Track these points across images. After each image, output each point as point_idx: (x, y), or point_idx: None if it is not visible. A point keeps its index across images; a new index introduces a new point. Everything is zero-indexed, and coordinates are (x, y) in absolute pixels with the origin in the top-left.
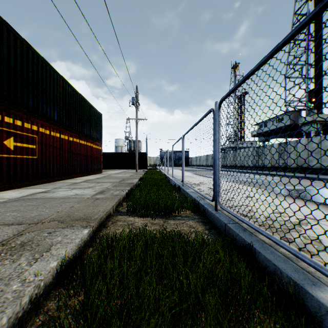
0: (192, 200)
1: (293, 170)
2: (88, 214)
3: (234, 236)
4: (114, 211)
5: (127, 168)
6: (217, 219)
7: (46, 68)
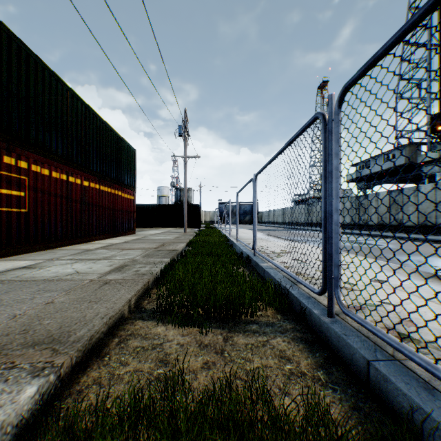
0: (274, 285)
1: (413, 230)
2: (70, 324)
3: (404, 405)
4: (132, 309)
5: (173, 227)
6: (337, 338)
7: (44, 74)
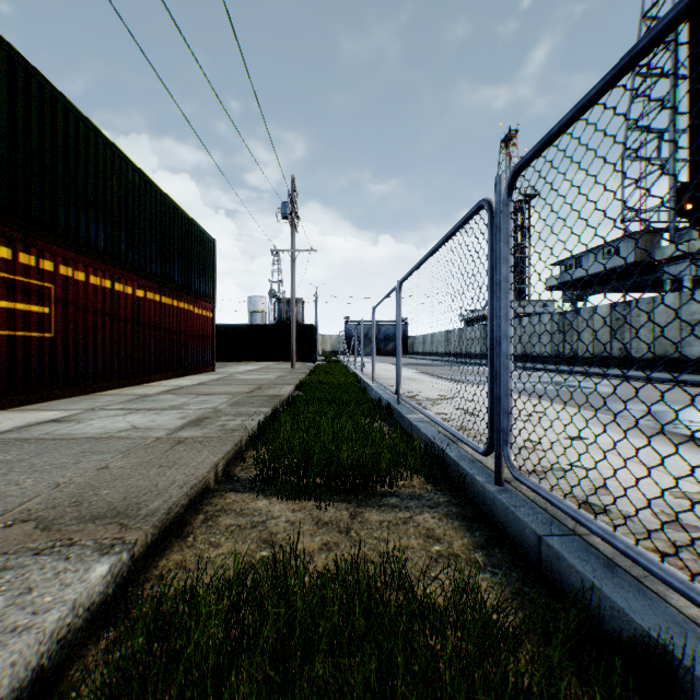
0: (425, 445)
1: (646, 365)
2: (138, 495)
3: (577, 585)
4: (220, 479)
5: (273, 360)
6: (505, 512)
7: (78, 127)
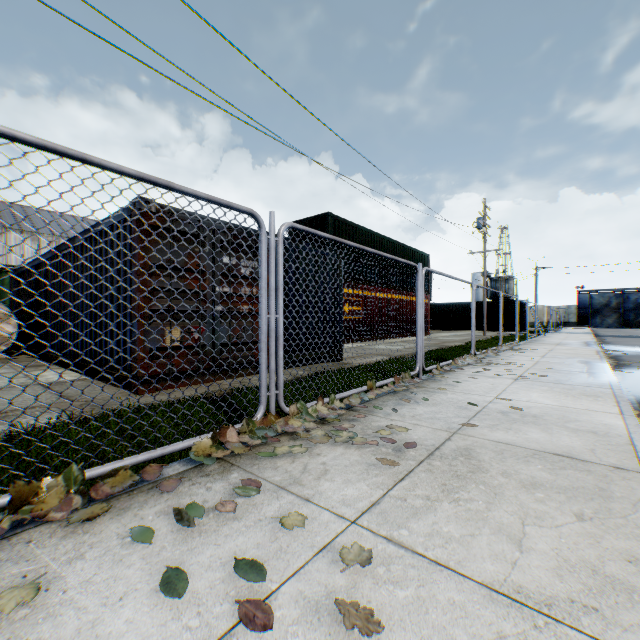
0: None
1: None
2: (391, 354)
3: None
4: (409, 358)
5: (479, 330)
6: None
7: (368, 236)
